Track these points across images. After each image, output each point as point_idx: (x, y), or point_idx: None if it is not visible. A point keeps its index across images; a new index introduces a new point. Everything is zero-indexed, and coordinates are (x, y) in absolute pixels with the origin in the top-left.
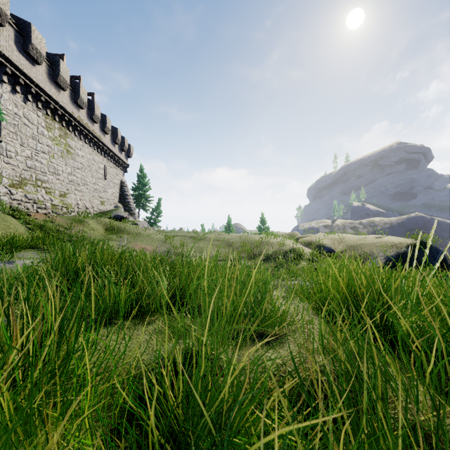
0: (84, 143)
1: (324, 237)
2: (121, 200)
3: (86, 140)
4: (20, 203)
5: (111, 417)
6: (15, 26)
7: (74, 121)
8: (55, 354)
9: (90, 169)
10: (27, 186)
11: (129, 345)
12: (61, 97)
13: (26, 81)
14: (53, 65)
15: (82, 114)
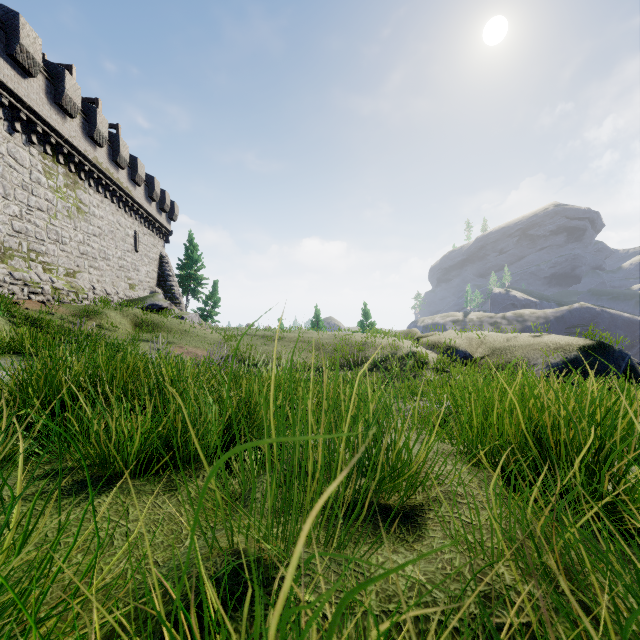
0: (103, 197)
1: (456, 336)
2: (160, 283)
3: (106, 193)
4: (1, 285)
5: None
6: None
7: (89, 164)
8: None
9: (113, 237)
10: (13, 260)
11: (133, 530)
12: (68, 127)
13: (11, 100)
14: (55, 78)
15: (101, 155)
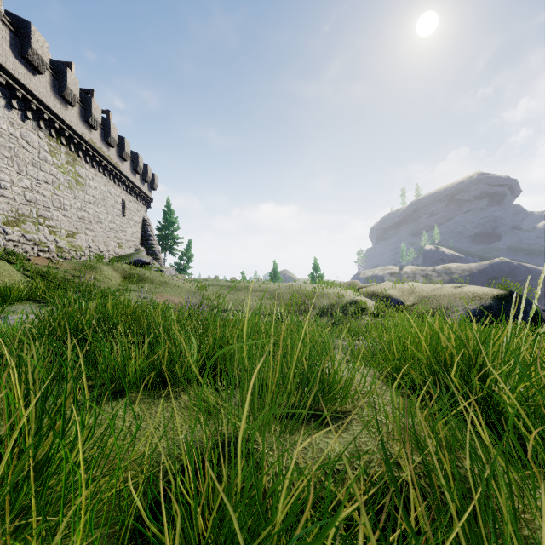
0: (97, 171)
1: (391, 287)
2: (143, 242)
3: (99, 168)
4: (16, 245)
5: (110, 536)
6: (11, 25)
7: (85, 144)
8: (33, 447)
9: (105, 204)
10: (25, 224)
11: (144, 427)
12: (68, 114)
13: (24, 94)
14: (59, 74)
15: (95, 136)
